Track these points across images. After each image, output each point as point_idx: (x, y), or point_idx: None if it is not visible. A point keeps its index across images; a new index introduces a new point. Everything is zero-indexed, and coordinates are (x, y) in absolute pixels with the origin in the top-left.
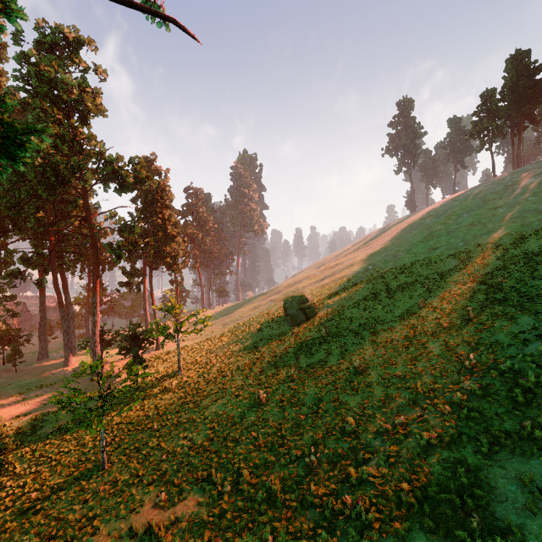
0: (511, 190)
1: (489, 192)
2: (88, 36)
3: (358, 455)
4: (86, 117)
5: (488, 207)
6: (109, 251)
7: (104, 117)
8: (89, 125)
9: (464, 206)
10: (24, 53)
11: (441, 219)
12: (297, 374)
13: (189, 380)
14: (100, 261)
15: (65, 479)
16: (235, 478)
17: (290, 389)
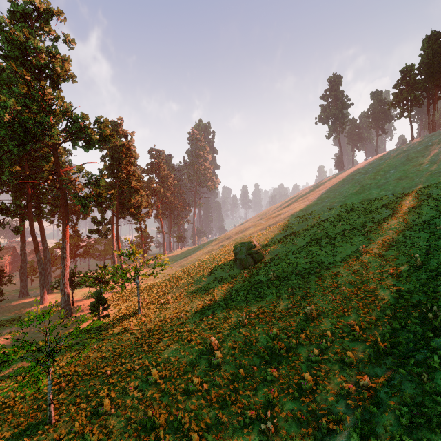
0: (431, 150)
1: (411, 151)
2: (57, 8)
3: (320, 422)
4: (56, 81)
5: (412, 164)
6: (76, 201)
7: (73, 82)
8: (60, 90)
9: (390, 163)
10: None
11: (370, 175)
12: (248, 319)
13: (146, 320)
14: (75, 211)
15: (12, 432)
16: None
17: (242, 336)
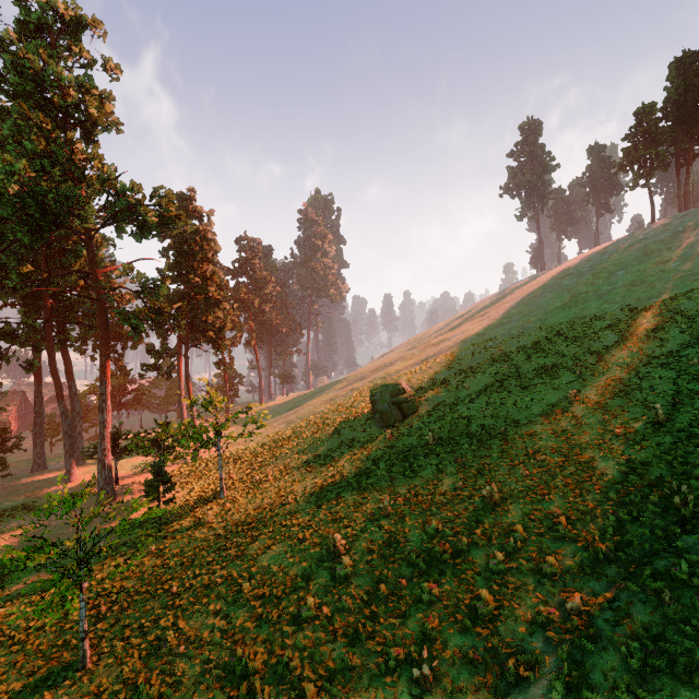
0: (683, 238)
1: (651, 241)
2: (93, 16)
3: (505, 666)
4: (91, 130)
5: (653, 261)
6: (122, 320)
7: (118, 133)
8: (96, 144)
9: (617, 260)
10: (1, 38)
11: (587, 278)
12: (393, 505)
13: (233, 508)
14: (120, 335)
15: (24, 682)
16: (293, 696)
17: (383, 532)
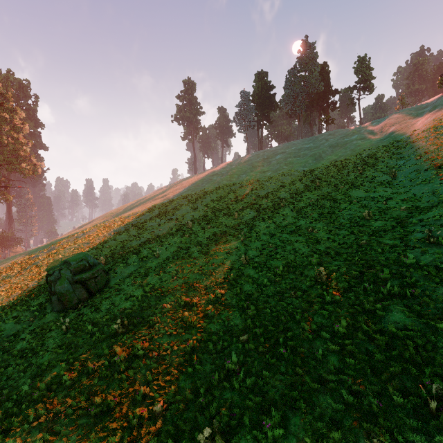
0: (268, 161)
1: (254, 161)
2: None
3: None
4: None
5: (259, 171)
6: None
7: None
8: None
9: (240, 169)
10: None
11: (227, 177)
12: None
13: None
14: None
15: None
16: None
17: None
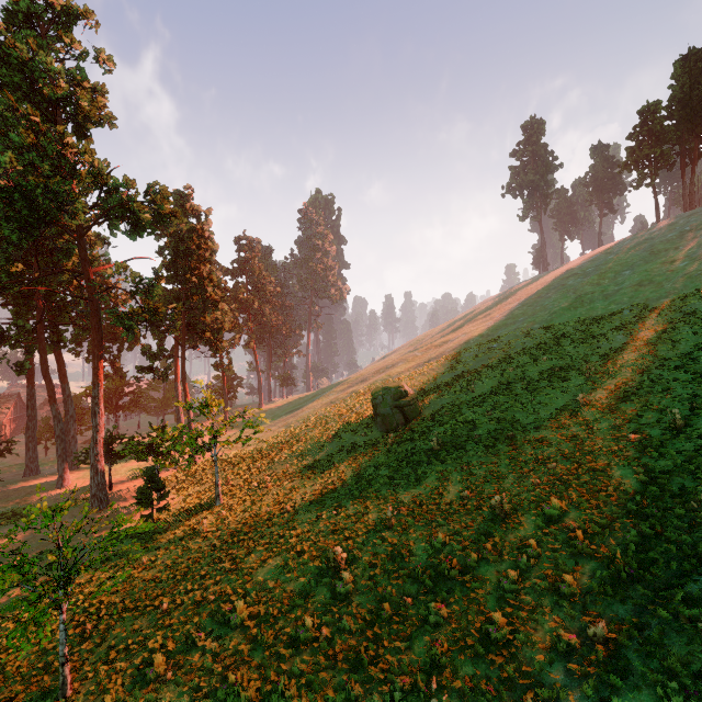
0: (690, 238)
1: (657, 241)
2: (84, 5)
3: (523, 701)
4: (83, 124)
5: (660, 261)
6: (115, 321)
7: (112, 127)
8: (89, 139)
9: (623, 260)
10: None
11: (592, 278)
12: (396, 515)
13: (229, 516)
14: (115, 337)
15: None
16: None
17: (387, 544)
